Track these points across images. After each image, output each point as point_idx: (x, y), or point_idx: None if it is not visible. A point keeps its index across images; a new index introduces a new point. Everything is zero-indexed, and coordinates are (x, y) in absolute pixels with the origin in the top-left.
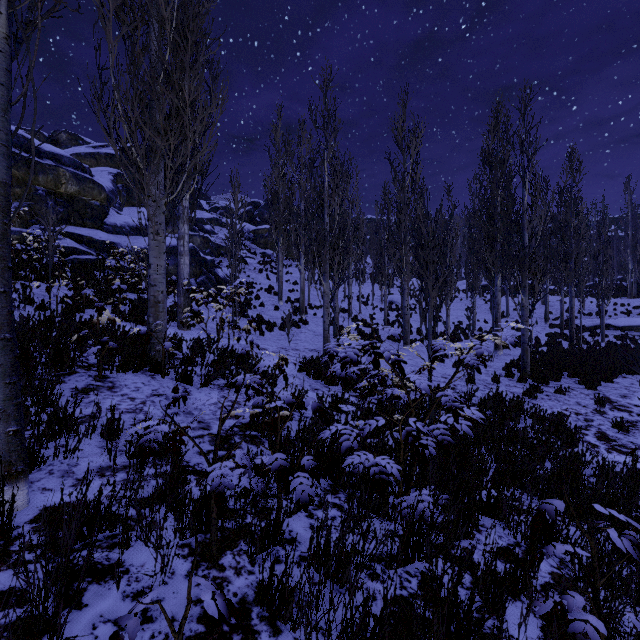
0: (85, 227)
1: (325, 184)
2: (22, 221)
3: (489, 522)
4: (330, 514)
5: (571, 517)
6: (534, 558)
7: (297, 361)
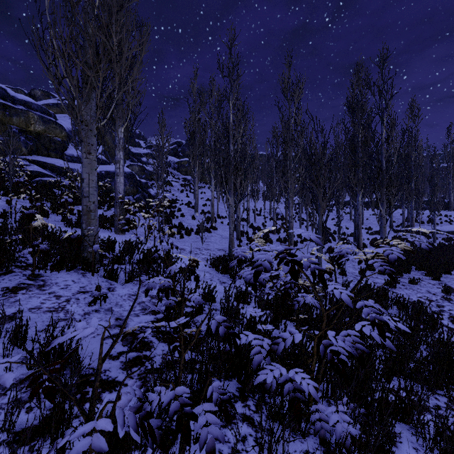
0: (50, 157)
1: (230, 120)
2: (0, 152)
3: (398, 428)
4: (240, 432)
5: None
6: None
7: (208, 258)
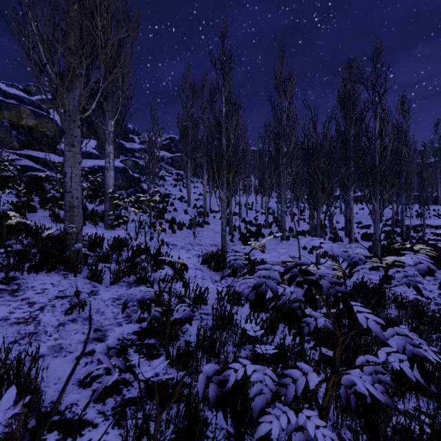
0: (42, 151)
1: (223, 113)
2: None
3: None
4: None
5: None
6: None
7: (200, 255)
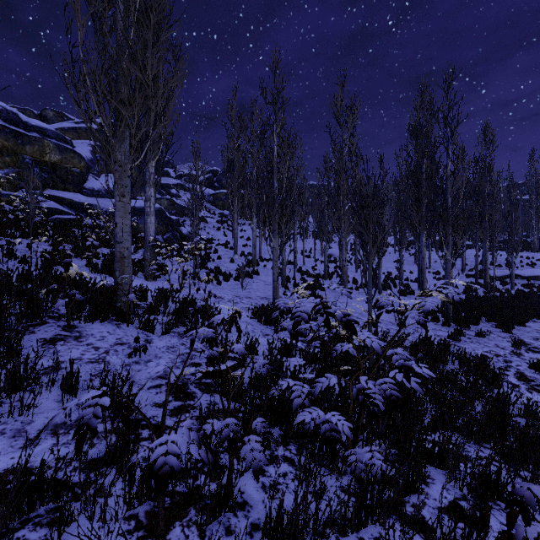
0: (67, 191)
1: (274, 153)
2: (11, 185)
3: (434, 472)
4: (281, 470)
5: (516, 471)
6: (501, 538)
7: (250, 308)
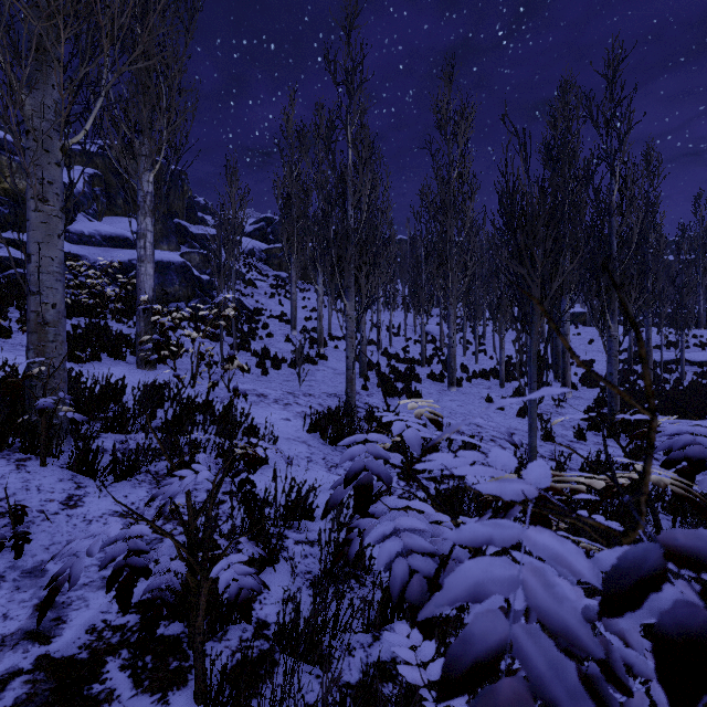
0: None
1: (348, 162)
2: None
3: None
4: None
5: None
6: None
7: (308, 413)
